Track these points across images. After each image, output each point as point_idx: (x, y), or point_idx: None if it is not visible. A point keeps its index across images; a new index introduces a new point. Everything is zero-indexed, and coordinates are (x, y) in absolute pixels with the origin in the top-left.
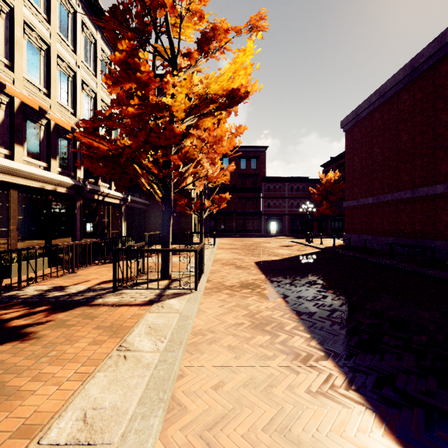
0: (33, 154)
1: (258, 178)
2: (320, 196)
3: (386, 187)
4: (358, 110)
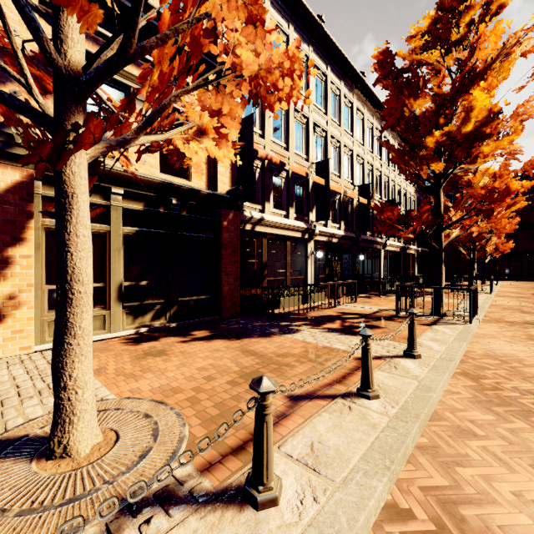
0: None
1: None
2: None
3: None
4: None
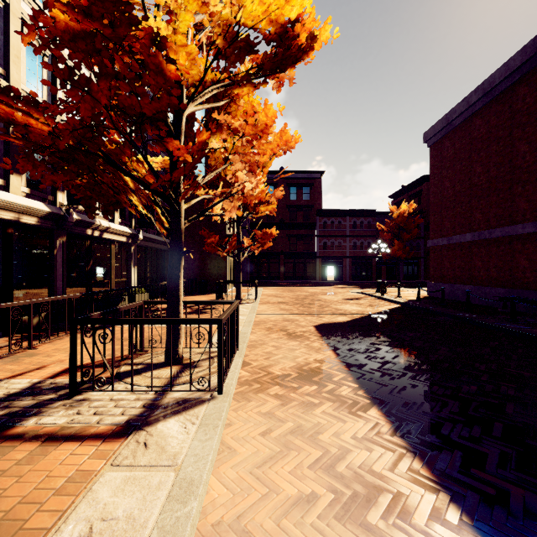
0: None
1: (312, 211)
2: (391, 234)
3: (493, 219)
4: (450, 116)
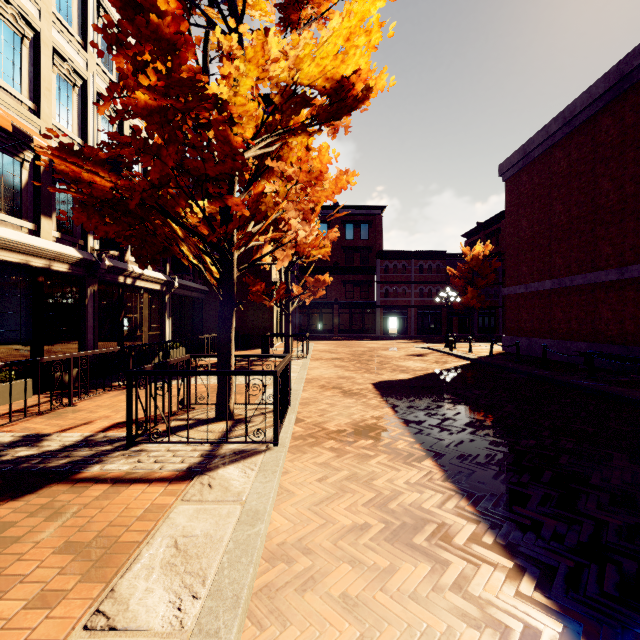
0: (9, 207)
1: (371, 253)
2: (463, 279)
3: (575, 265)
4: (528, 146)
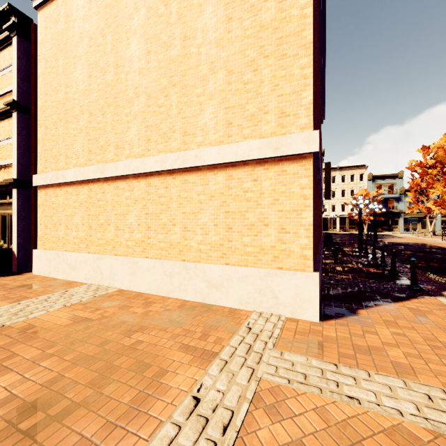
0: None
1: None
2: None
3: None
4: None
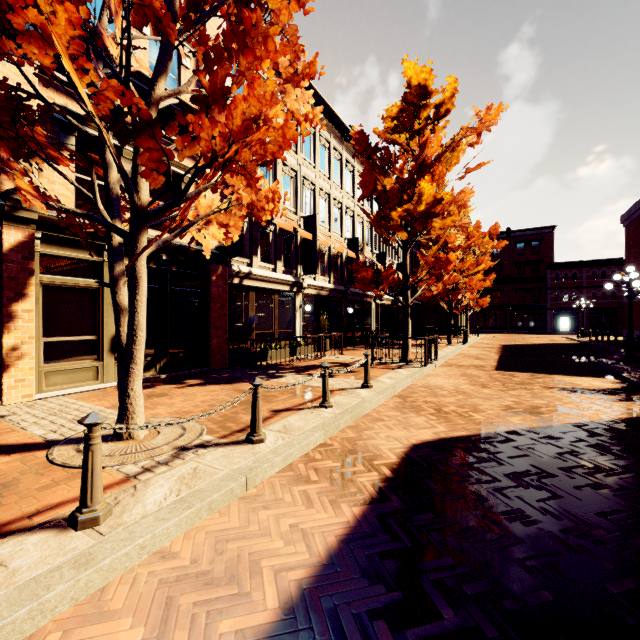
0: None
1: (542, 264)
2: None
3: None
4: (629, 212)
